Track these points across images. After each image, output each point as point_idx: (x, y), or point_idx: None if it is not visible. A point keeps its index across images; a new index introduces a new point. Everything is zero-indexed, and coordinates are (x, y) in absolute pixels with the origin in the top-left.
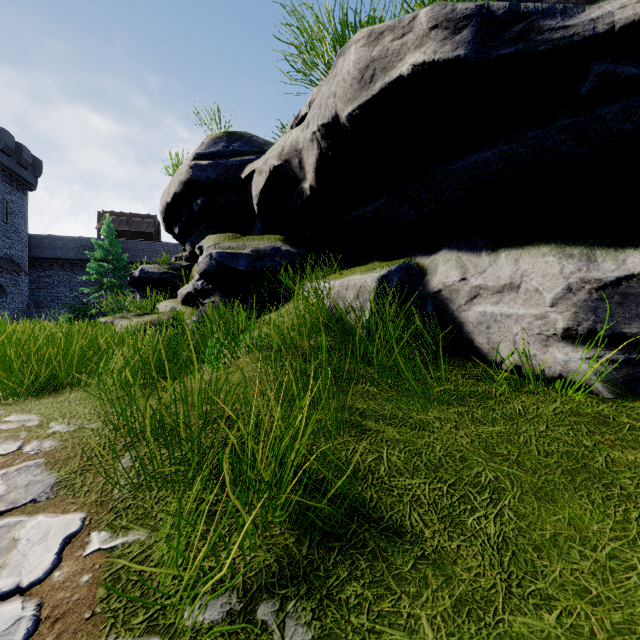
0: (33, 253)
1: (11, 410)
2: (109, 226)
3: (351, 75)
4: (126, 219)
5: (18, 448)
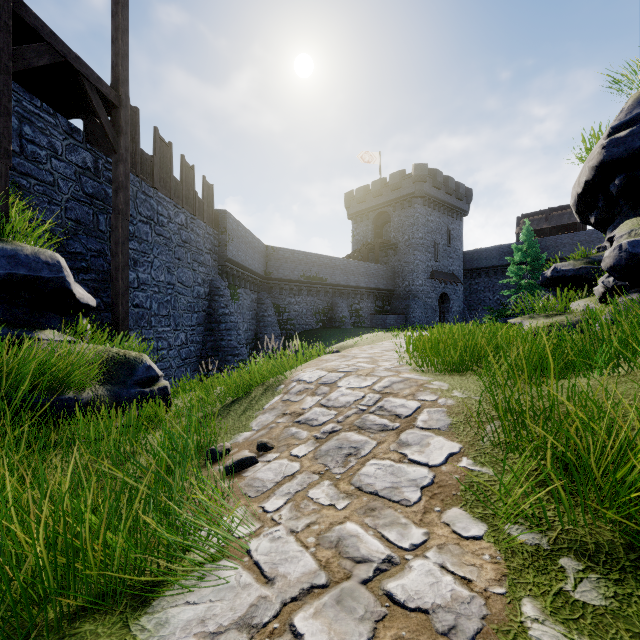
0: (466, 266)
1: (436, 378)
2: (526, 228)
3: None
4: (544, 216)
5: (435, 399)
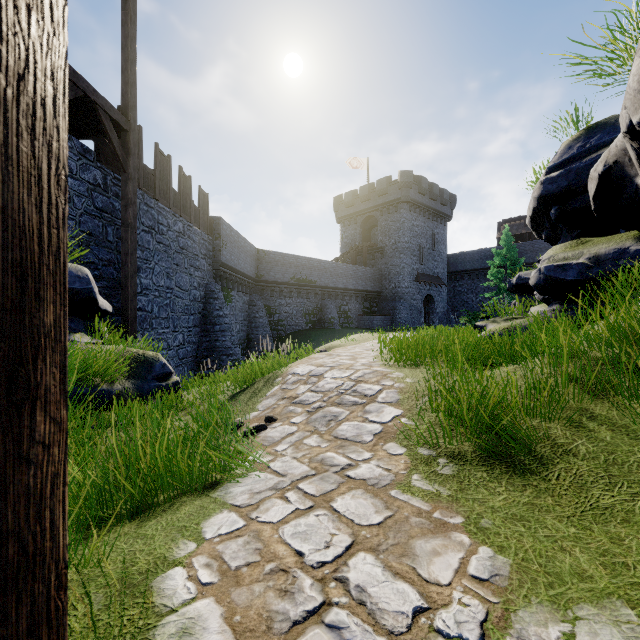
0: (450, 269)
1: (397, 370)
2: (505, 234)
3: (631, 88)
4: (523, 222)
5: (393, 384)
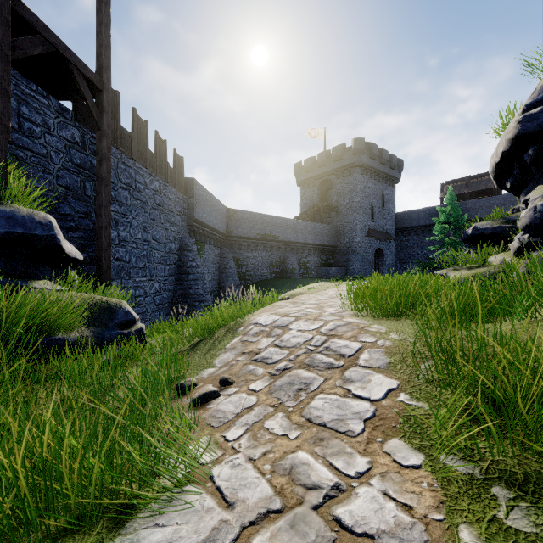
0: (398, 225)
1: (375, 322)
2: (449, 193)
3: None
4: (465, 183)
5: (375, 341)
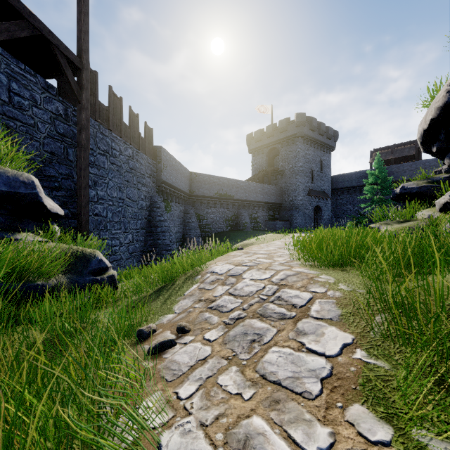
0: (333, 186)
1: (322, 272)
2: (377, 159)
3: None
4: (390, 150)
5: (325, 291)
